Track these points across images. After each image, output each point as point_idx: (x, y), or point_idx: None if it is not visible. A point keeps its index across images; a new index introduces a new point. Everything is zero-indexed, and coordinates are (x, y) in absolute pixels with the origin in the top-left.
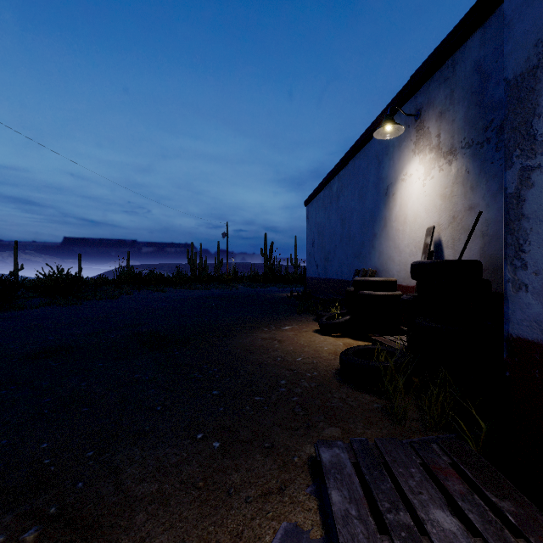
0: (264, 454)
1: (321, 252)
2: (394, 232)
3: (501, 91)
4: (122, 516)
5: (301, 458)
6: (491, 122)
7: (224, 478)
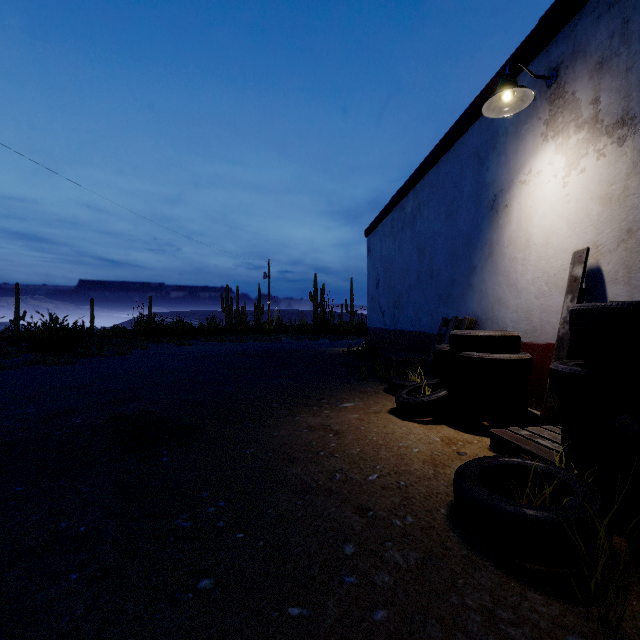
0: None
1: (389, 295)
2: (508, 263)
3: None
4: None
5: None
6: None
7: None
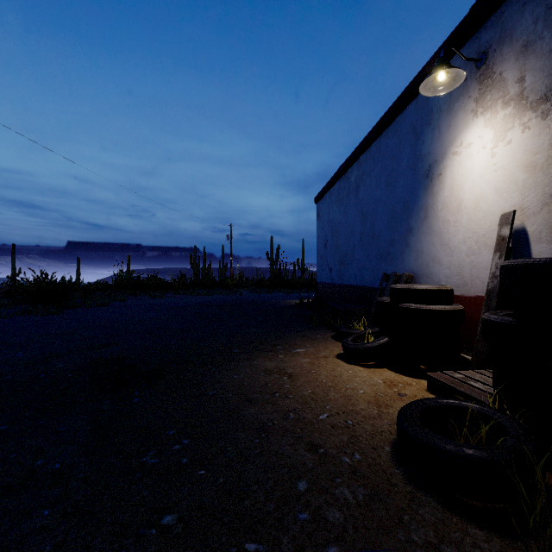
0: None
1: (336, 254)
2: (441, 225)
3: None
4: None
5: None
6: None
7: None
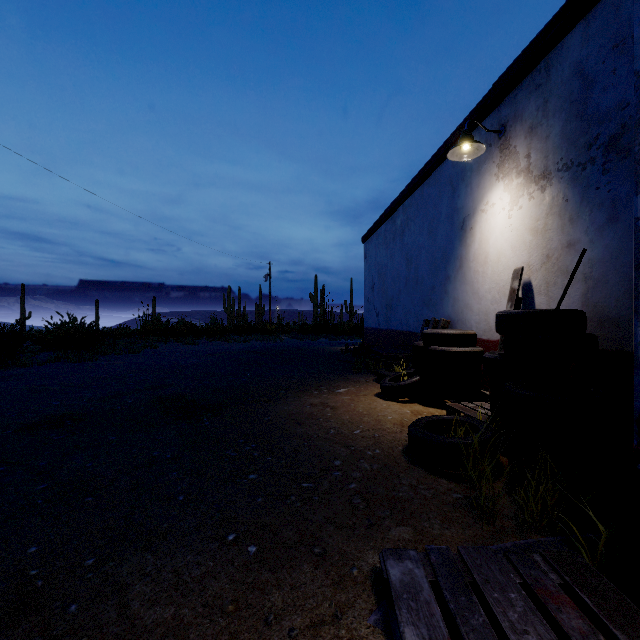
0: (313, 564)
1: (383, 298)
2: (473, 275)
3: (610, 99)
4: None
5: (362, 570)
6: (596, 138)
7: (261, 598)
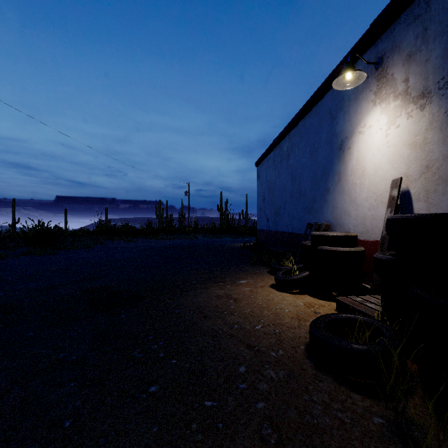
0: None
1: (272, 207)
2: (350, 186)
3: None
4: None
5: None
6: None
7: None
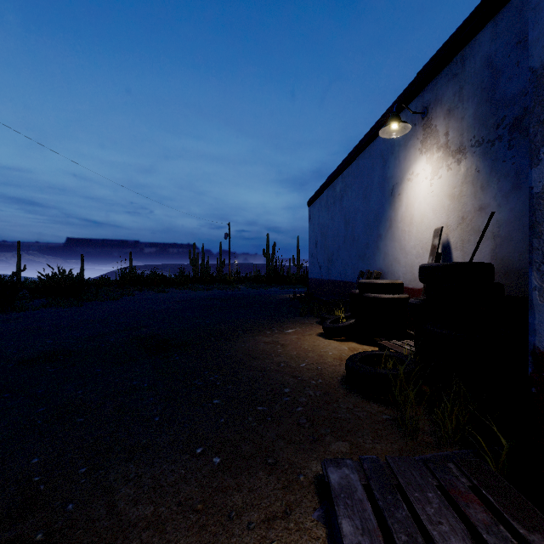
0: (267, 471)
1: (325, 253)
2: (400, 233)
3: (514, 86)
4: (114, 543)
5: (307, 477)
6: (503, 119)
7: (224, 499)
